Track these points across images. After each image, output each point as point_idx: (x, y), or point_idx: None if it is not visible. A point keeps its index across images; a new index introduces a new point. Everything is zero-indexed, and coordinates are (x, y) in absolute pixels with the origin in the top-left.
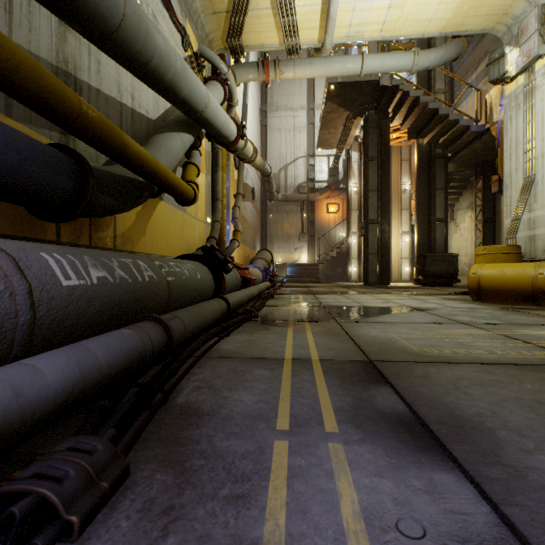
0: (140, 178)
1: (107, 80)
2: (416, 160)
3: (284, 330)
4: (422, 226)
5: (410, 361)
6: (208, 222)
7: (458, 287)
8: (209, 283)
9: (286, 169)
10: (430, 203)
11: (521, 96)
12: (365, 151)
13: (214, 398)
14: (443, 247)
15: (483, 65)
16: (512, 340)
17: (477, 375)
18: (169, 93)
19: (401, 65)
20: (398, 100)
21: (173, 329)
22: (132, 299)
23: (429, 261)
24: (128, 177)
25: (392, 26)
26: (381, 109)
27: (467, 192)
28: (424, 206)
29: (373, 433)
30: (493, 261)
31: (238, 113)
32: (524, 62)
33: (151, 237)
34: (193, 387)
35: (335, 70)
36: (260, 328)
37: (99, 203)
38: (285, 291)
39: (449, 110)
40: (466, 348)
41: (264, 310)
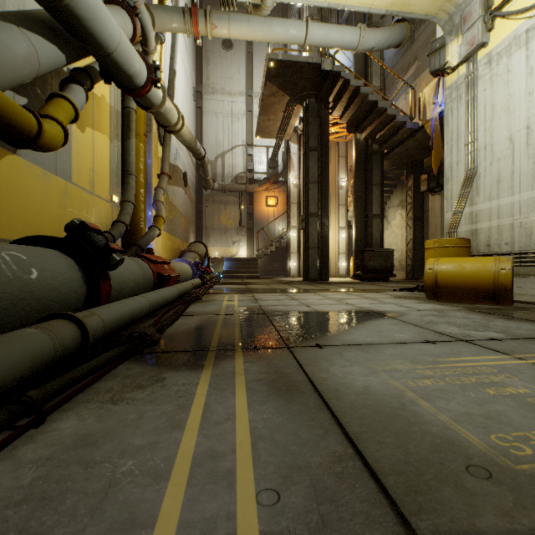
0: None
1: None
2: (355, 155)
3: (192, 383)
4: (360, 222)
5: (531, 534)
6: (114, 202)
7: (394, 282)
8: (68, 286)
9: (223, 156)
10: (367, 199)
11: (463, 87)
12: (306, 140)
13: None
14: (379, 242)
15: (412, 70)
16: None
17: None
18: None
19: (347, 41)
20: (339, 88)
21: None
22: None
23: (368, 256)
24: None
25: None
26: (321, 97)
27: (398, 191)
28: (362, 201)
29: None
30: (445, 256)
31: (164, 80)
32: (468, 50)
33: None
34: None
35: (277, 34)
36: (144, 377)
37: None
38: (219, 290)
39: (387, 104)
40: None
41: (177, 324)
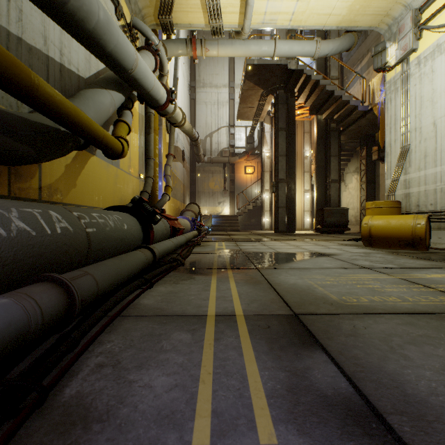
0: (61, 127)
1: (31, 30)
2: (316, 132)
3: (208, 279)
4: (321, 186)
5: (333, 313)
6: (141, 178)
7: (348, 234)
8: (136, 233)
9: (211, 136)
10: (327, 167)
11: (399, 82)
12: (276, 123)
13: (116, 384)
14: (336, 202)
15: (366, 60)
16: (414, 284)
17: (404, 330)
18: (94, 44)
19: (306, 51)
20: (302, 82)
21: (76, 291)
22: (35, 254)
23: (326, 214)
24: (47, 125)
25: (299, 17)
26: (288, 89)
27: (354, 159)
28: (322, 169)
29: (322, 441)
30: (380, 214)
31: (169, 85)
32: (402, 54)
33: (82, 189)
34: (94, 365)
35: (253, 51)
36: (184, 277)
37: (7, 148)
38: (210, 239)
39: (342, 92)
40: (379, 295)
41: (190, 257)
